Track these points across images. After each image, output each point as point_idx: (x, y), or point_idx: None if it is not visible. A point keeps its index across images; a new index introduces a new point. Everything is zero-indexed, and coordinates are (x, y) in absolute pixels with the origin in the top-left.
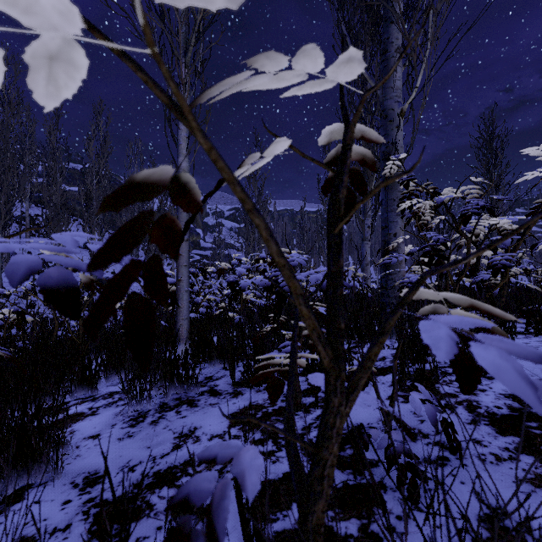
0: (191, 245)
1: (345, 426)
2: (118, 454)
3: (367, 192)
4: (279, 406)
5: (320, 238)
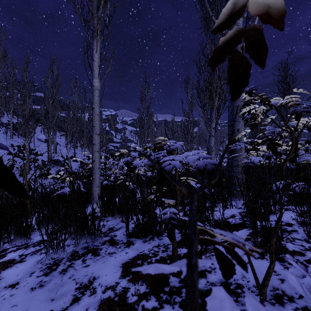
0: (108, 140)
1: (214, 281)
2: (25, 307)
3: (213, 107)
4: (160, 256)
5: (183, 136)
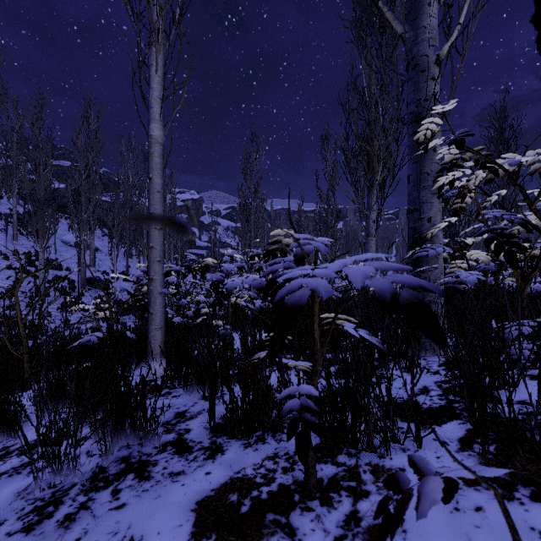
0: (187, 244)
1: None
2: None
3: (372, 184)
4: (280, 483)
5: (319, 236)
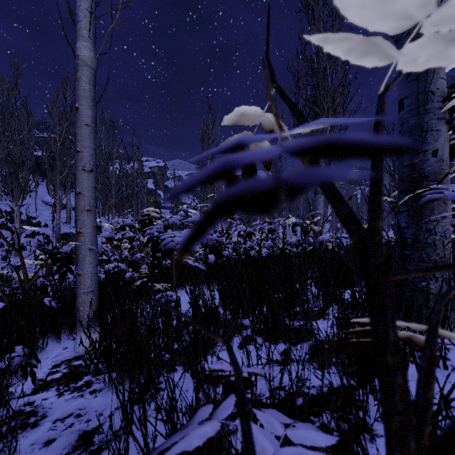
0: (153, 204)
1: None
2: None
3: None
4: None
5: None
